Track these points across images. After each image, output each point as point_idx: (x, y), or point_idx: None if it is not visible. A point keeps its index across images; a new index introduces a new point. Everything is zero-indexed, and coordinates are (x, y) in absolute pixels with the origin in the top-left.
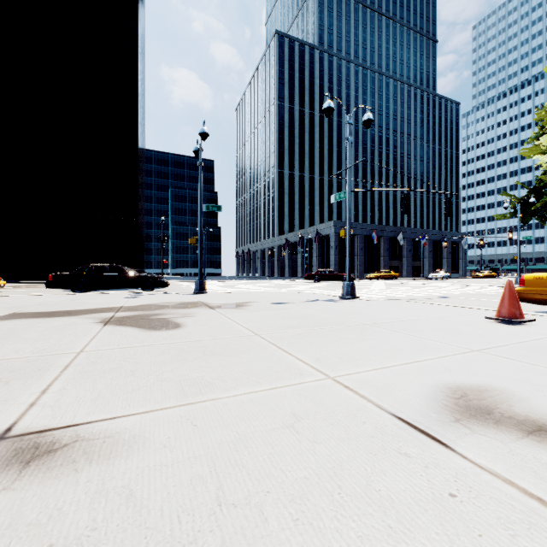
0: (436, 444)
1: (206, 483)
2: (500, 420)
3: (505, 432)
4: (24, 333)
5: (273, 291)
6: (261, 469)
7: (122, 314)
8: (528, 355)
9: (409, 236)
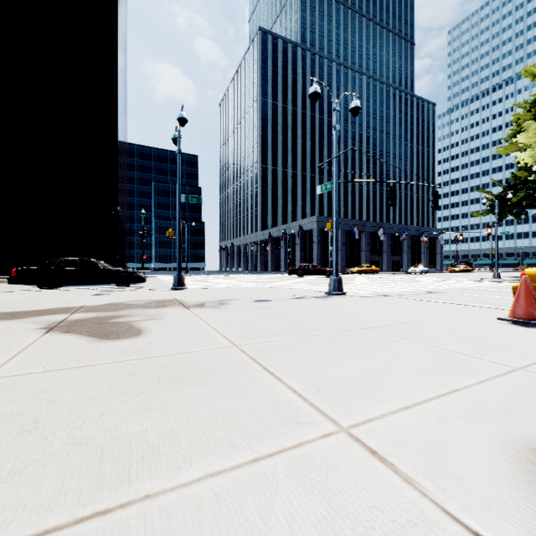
0: None
1: None
2: None
3: None
4: None
5: (256, 287)
6: None
7: (77, 317)
8: None
9: (389, 231)
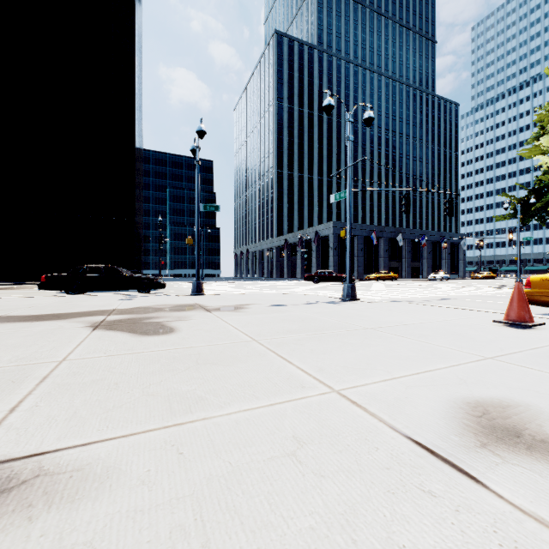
0: (464, 478)
1: (189, 537)
2: (532, 444)
3: (542, 461)
4: (5, 339)
5: (271, 293)
6: (258, 516)
7: (114, 318)
8: (546, 364)
9: (409, 237)
